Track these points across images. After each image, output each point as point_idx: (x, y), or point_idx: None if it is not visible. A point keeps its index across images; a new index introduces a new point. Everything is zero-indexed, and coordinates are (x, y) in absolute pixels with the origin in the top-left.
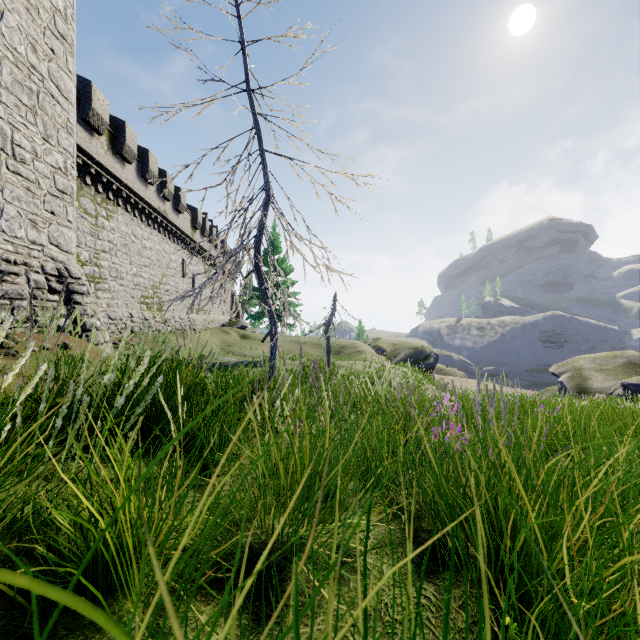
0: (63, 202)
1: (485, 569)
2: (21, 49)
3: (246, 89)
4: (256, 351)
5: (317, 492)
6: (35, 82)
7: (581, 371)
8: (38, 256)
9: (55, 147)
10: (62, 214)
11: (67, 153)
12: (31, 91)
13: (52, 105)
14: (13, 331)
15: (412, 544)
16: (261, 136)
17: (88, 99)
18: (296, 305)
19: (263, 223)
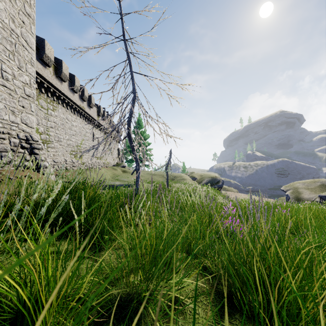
0: (29, 101)
1: (261, 313)
2: (6, 21)
3: (123, 39)
4: (130, 179)
5: (160, 262)
6: (14, 38)
7: (297, 189)
8: (15, 129)
9: (24, 72)
10: (28, 107)
11: (31, 76)
12: (11, 43)
13: (23, 50)
14: (1, 168)
15: (215, 294)
16: (131, 64)
17: (43, 48)
18: (151, 155)
19: (132, 110)
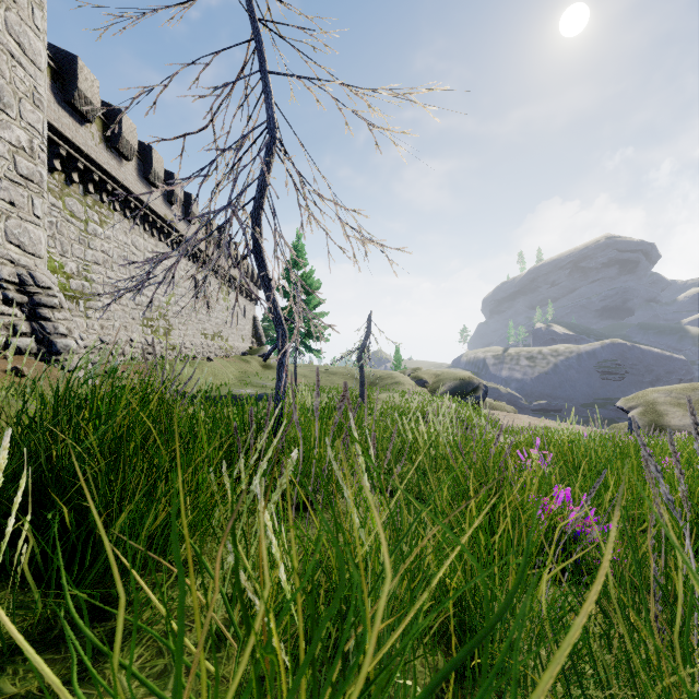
0: (28, 191)
1: None
2: None
3: None
4: None
5: None
6: None
7: (655, 406)
8: None
9: (16, 120)
10: (26, 206)
11: (34, 130)
12: None
13: (11, 66)
14: None
15: None
16: (263, 51)
17: (73, 77)
18: (324, 328)
19: (265, 179)
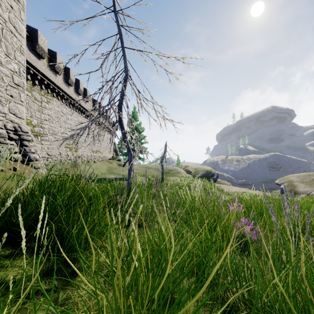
0: (18, 90)
1: None
2: None
3: (113, 10)
4: (125, 172)
5: None
6: (0, 23)
7: (292, 182)
8: (2, 119)
9: (13, 60)
10: (17, 97)
11: (20, 64)
12: None
13: (11, 37)
14: None
15: None
16: (122, 38)
17: (36, 39)
18: (146, 148)
19: (123, 92)
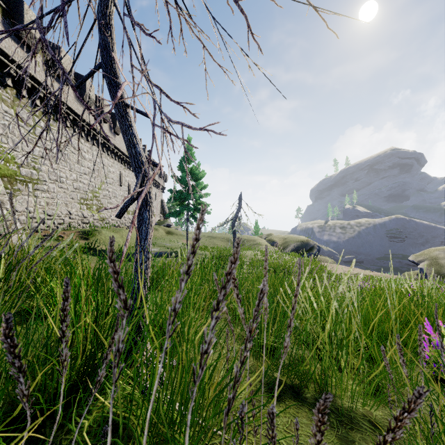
0: None
1: None
2: None
3: None
4: (177, 243)
5: None
6: None
7: (437, 260)
8: None
9: None
10: None
11: None
12: None
13: None
14: None
15: None
16: None
17: (20, 17)
18: (207, 205)
19: None
